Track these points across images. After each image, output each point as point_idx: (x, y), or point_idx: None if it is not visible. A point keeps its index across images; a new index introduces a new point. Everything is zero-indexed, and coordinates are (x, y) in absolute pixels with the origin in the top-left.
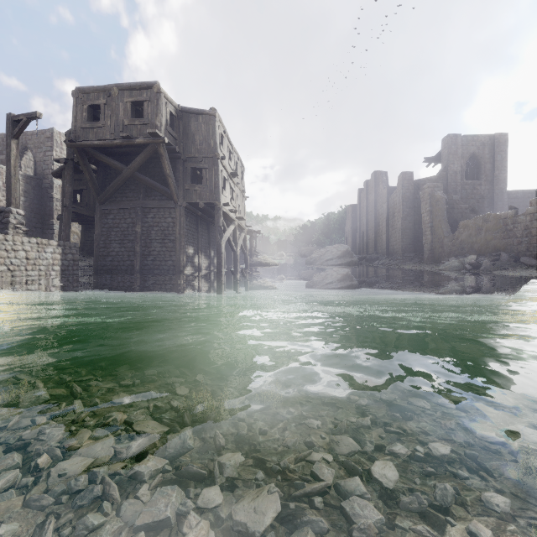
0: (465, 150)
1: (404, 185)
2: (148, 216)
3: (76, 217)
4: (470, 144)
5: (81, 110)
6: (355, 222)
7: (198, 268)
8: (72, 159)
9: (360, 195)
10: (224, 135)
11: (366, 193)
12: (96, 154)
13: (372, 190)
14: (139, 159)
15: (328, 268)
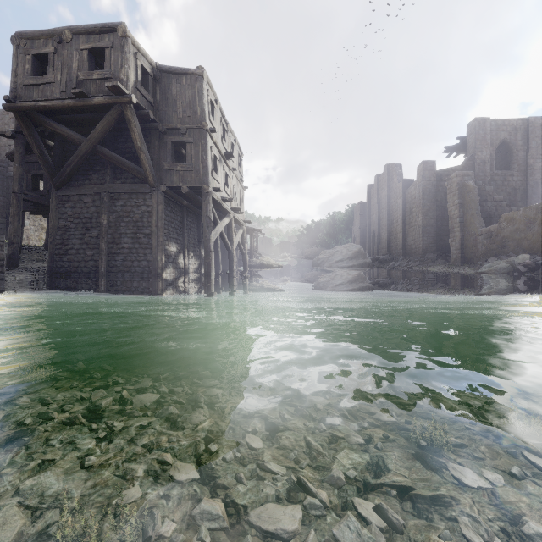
0: (494, 136)
1: (424, 175)
2: (117, 203)
3: (36, 208)
4: (500, 129)
5: (23, 61)
6: (364, 221)
7: (183, 270)
8: (22, 133)
9: (370, 191)
10: (215, 105)
11: (377, 188)
12: (45, 121)
13: (384, 184)
14: (101, 127)
15: (338, 271)
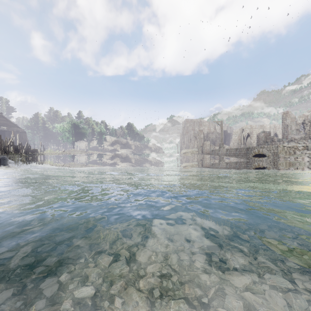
0: None
1: None
2: None
3: None
4: None
5: None
6: None
7: None
8: None
9: None
10: None
11: None
12: None
13: None
14: None
15: None
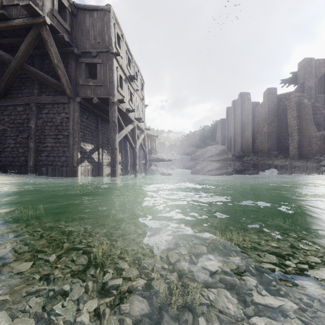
0: (317, 70)
1: (269, 98)
2: (43, 111)
3: None
4: (321, 66)
5: None
6: (223, 131)
7: (98, 163)
8: None
9: (228, 111)
10: (121, 38)
11: (233, 109)
12: None
13: (238, 106)
14: (23, 47)
15: (209, 163)
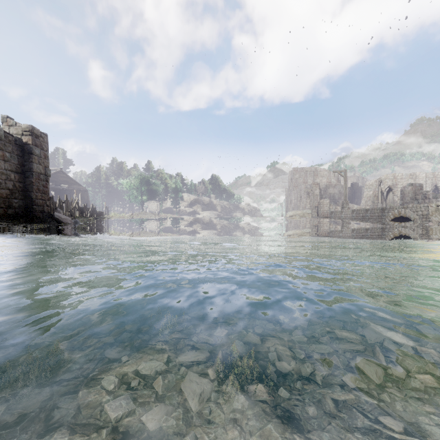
0: None
1: None
2: None
3: None
4: None
5: None
6: None
7: None
8: None
9: None
10: None
11: None
12: None
13: None
14: None
15: None
